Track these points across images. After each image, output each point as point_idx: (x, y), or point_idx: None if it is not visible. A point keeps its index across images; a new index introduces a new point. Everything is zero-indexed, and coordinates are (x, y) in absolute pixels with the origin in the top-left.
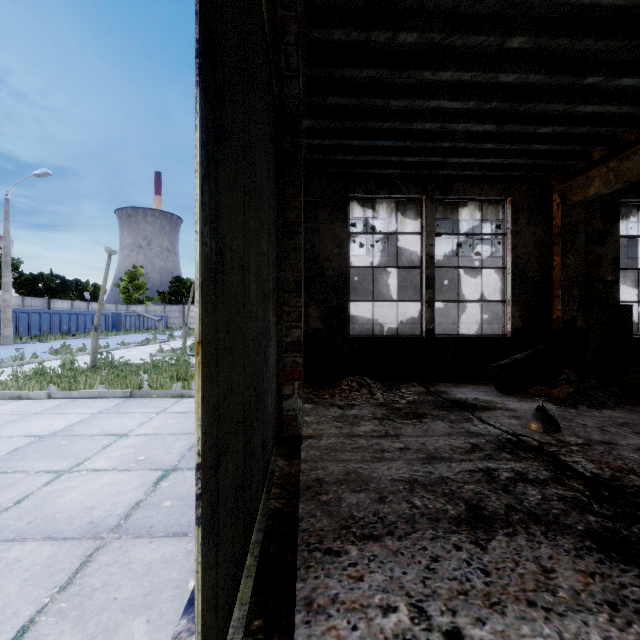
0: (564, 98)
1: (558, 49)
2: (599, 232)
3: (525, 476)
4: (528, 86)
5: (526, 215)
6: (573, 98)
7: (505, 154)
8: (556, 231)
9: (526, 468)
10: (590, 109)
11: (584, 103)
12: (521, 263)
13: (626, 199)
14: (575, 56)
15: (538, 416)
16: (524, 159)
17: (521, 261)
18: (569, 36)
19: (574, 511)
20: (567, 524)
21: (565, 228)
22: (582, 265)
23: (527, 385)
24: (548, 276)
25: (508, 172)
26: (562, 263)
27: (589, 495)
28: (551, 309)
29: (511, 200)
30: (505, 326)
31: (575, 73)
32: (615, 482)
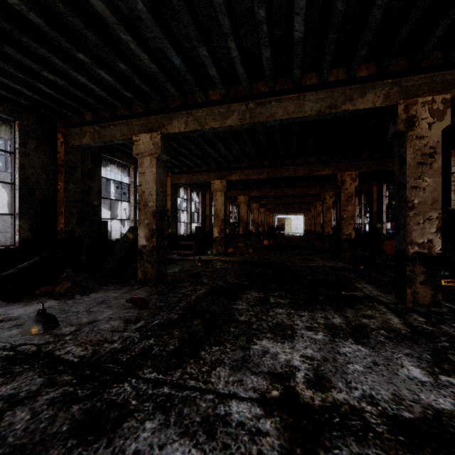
0: (63, 58)
1: (56, 8)
2: (90, 171)
3: (16, 398)
4: (31, 23)
5: (35, 142)
6: (70, 63)
7: (11, 77)
8: (61, 163)
9: (19, 386)
10: (82, 79)
11: (78, 72)
12: (30, 182)
13: (105, 154)
14: (70, 28)
15: (39, 319)
16: (31, 92)
17: (30, 180)
18: (64, 4)
19: (62, 411)
20: (53, 433)
21: (67, 162)
22: (79, 192)
23: (33, 289)
24: (54, 196)
25: (16, 97)
26: (65, 188)
27: (76, 382)
28: (57, 222)
29: (20, 124)
30: (14, 237)
31: (71, 42)
32: (95, 356)
